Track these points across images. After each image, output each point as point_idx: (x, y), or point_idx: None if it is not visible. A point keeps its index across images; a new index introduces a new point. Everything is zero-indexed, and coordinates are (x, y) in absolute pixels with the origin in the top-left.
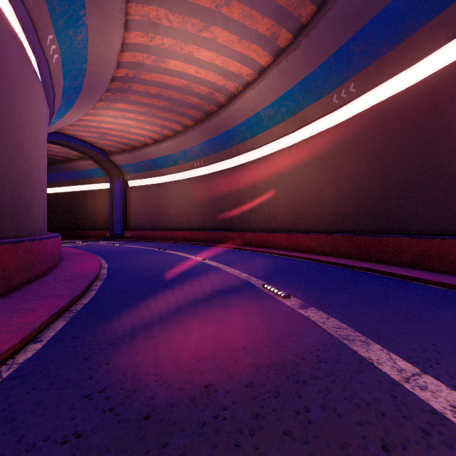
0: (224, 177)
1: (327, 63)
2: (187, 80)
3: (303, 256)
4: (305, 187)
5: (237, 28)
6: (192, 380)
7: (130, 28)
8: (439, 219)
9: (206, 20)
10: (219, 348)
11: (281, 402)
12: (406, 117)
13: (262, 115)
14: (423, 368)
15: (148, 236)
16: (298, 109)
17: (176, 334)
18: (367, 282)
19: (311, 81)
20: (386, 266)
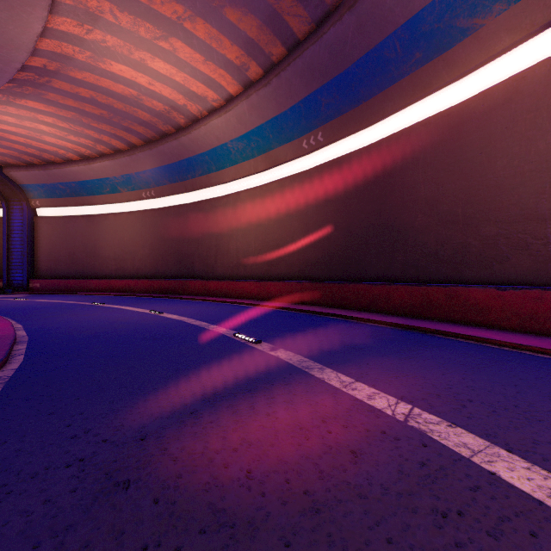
0: (182, 214)
1: (297, 107)
2: (136, 90)
3: (274, 305)
4: (276, 231)
5: (203, 47)
6: (177, 411)
7: (56, 11)
8: (387, 267)
9: (165, 29)
10: (197, 387)
11: (255, 412)
12: (364, 173)
13: (230, 147)
14: (357, 379)
15: (71, 287)
16: (269, 147)
17: (150, 383)
18: (330, 325)
19: (282, 121)
20: (348, 311)
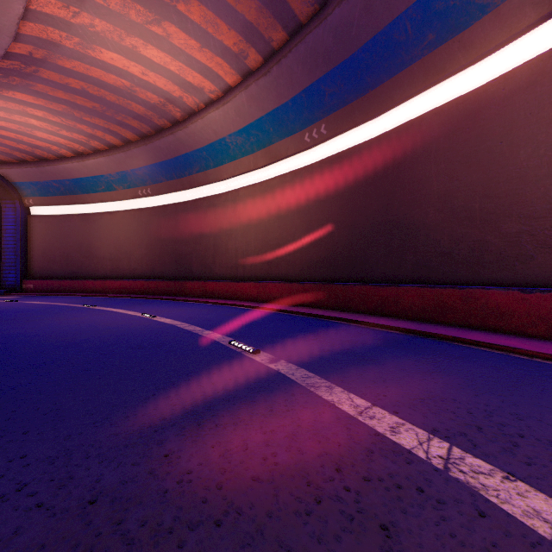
0: (179, 212)
1: (299, 98)
2: (129, 80)
3: (274, 307)
4: (276, 230)
5: (198, 32)
6: (148, 452)
7: None
8: (396, 267)
9: (158, 12)
10: (179, 414)
11: (249, 453)
12: (370, 167)
13: (228, 141)
14: (374, 402)
15: (65, 288)
16: (269, 142)
17: (122, 408)
18: (335, 331)
19: (283, 114)
20: (353, 315)
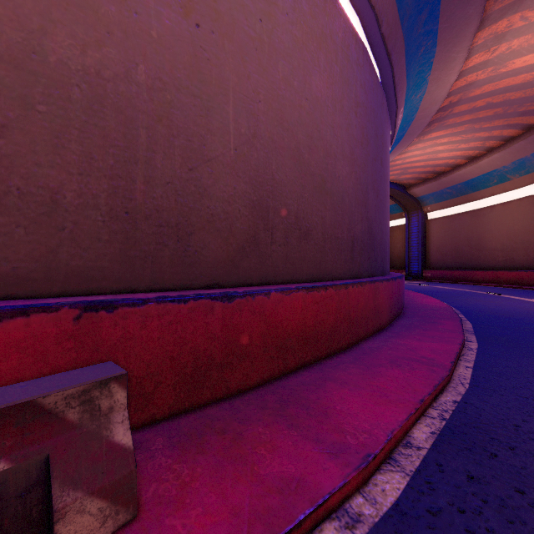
0: None
1: None
2: None
3: None
4: None
5: None
6: None
7: (467, 56)
8: None
9: None
10: None
11: None
12: None
13: None
14: None
15: (456, 277)
16: None
17: None
18: None
19: None
20: None
